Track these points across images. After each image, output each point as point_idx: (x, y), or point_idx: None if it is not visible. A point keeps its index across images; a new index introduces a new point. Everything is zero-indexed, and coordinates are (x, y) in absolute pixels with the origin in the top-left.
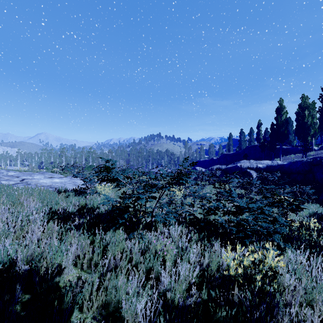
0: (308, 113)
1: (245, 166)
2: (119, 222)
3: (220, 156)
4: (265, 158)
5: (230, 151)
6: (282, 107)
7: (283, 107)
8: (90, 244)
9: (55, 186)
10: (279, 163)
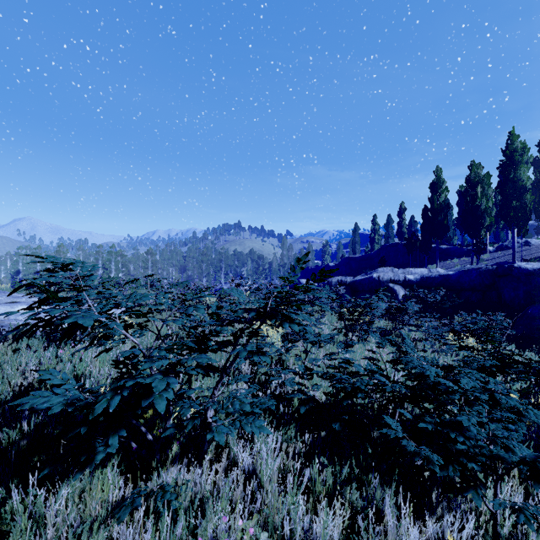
0: (481, 191)
1: (385, 278)
2: (95, 460)
3: (340, 261)
4: (412, 265)
5: (356, 253)
6: (441, 181)
7: (442, 181)
8: (6, 524)
9: (12, 322)
10: (442, 272)
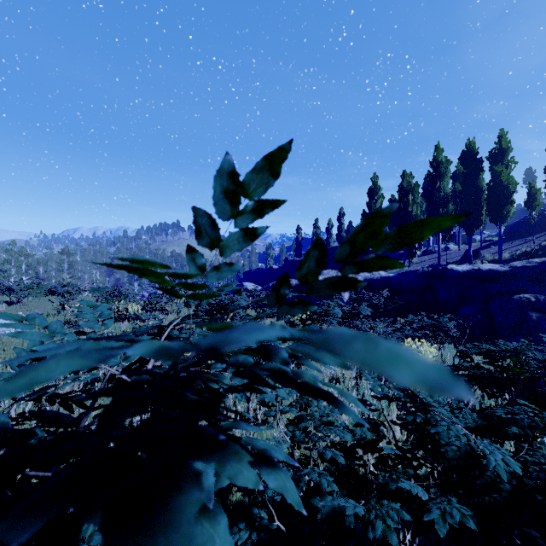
0: (412, 199)
1: None
2: None
3: (283, 264)
4: None
5: (298, 256)
6: (377, 188)
7: (379, 187)
8: None
9: None
10: (383, 274)
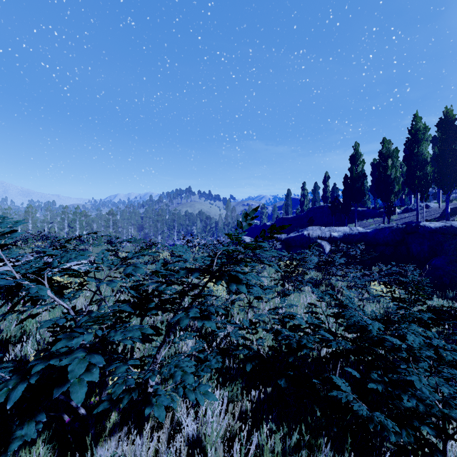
0: (391, 163)
1: (314, 235)
2: (8, 451)
3: (275, 221)
4: (335, 224)
5: (288, 214)
6: (358, 155)
7: (360, 154)
8: None
9: None
10: (361, 230)
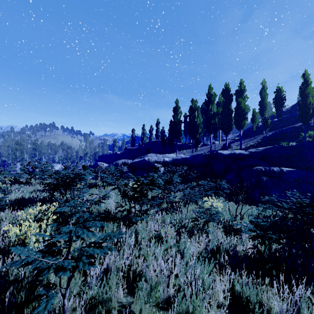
0: (197, 114)
1: (152, 160)
2: None
3: (124, 151)
4: (164, 153)
5: (133, 146)
6: (178, 107)
7: (179, 107)
8: None
9: None
10: (183, 156)
